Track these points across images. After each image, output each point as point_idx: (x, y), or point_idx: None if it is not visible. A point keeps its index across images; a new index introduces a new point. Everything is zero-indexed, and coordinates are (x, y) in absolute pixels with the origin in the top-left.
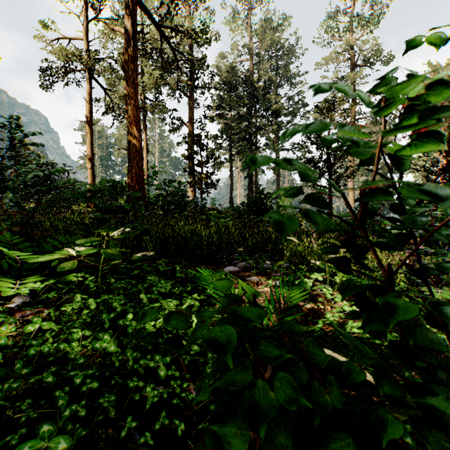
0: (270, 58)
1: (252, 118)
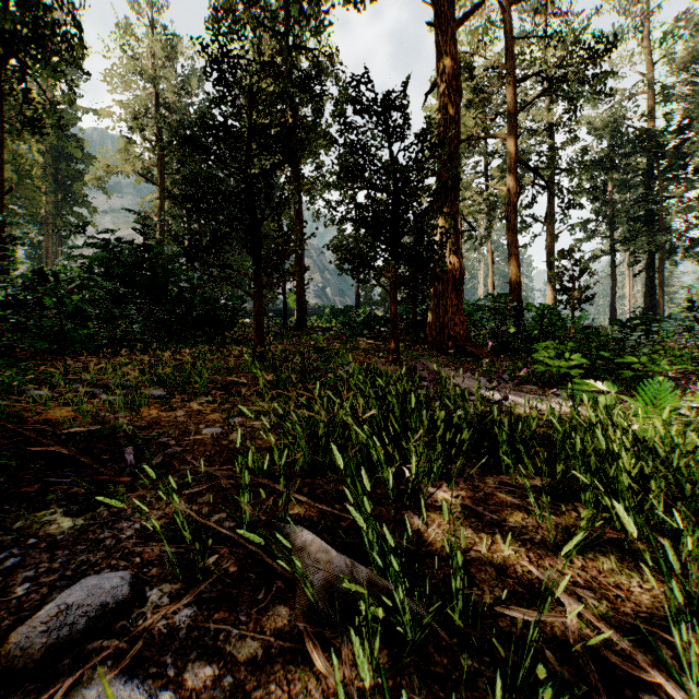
0: (691, 75)
1: (653, 181)
